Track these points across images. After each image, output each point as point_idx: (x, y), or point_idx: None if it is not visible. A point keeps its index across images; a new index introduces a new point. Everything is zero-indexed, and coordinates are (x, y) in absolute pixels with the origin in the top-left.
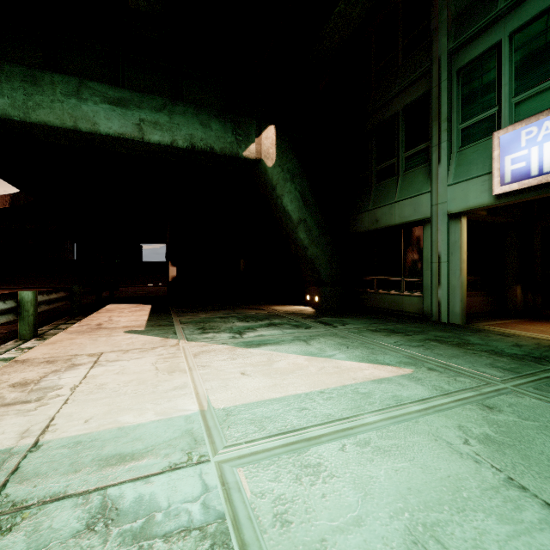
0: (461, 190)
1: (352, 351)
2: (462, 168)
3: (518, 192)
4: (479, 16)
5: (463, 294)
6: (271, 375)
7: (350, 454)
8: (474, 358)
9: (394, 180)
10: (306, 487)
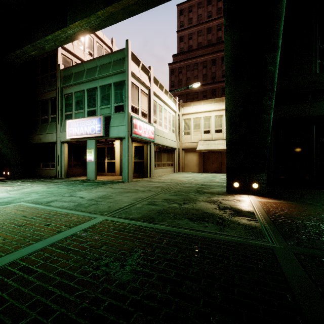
0: (63, 134)
1: (2, 186)
2: (64, 127)
3: (74, 139)
4: (68, 82)
5: (65, 168)
6: None
7: None
8: (43, 183)
9: (47, 124)
10: None
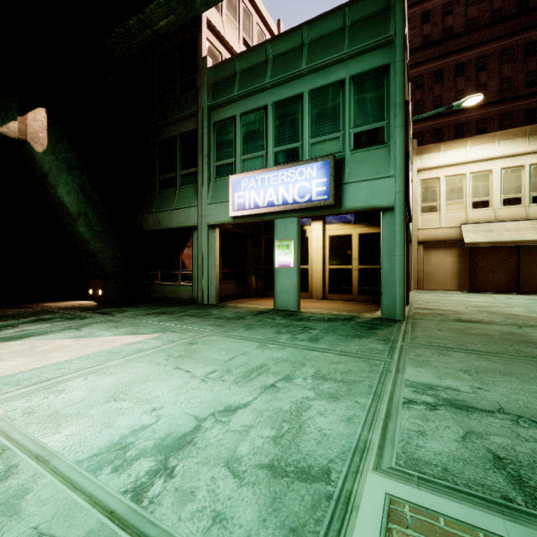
0: (215, 209)
1: (120, 330)
2: (216, 194)
3: (243, 217)
4: (225, 93)
5: (217, 282)
6: (33, 356)
7: (90, 380)
8: (206, 322)
9: (173, 190)
10: (51, 399)
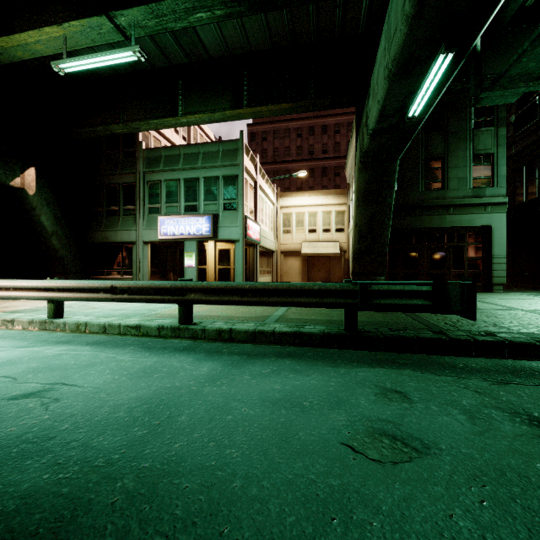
0: (148, 233)
1: None
2: (149, 224)
3: (166, 239)
4: (155, 166)
5: (149, 276)
6: None
7: None
8: None
9: (117, 218)
10: None
